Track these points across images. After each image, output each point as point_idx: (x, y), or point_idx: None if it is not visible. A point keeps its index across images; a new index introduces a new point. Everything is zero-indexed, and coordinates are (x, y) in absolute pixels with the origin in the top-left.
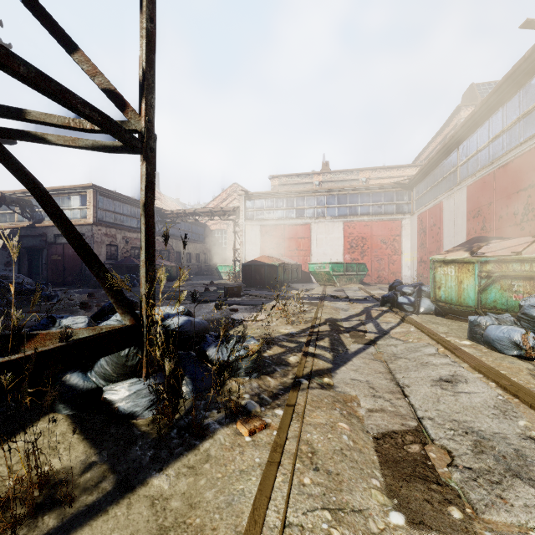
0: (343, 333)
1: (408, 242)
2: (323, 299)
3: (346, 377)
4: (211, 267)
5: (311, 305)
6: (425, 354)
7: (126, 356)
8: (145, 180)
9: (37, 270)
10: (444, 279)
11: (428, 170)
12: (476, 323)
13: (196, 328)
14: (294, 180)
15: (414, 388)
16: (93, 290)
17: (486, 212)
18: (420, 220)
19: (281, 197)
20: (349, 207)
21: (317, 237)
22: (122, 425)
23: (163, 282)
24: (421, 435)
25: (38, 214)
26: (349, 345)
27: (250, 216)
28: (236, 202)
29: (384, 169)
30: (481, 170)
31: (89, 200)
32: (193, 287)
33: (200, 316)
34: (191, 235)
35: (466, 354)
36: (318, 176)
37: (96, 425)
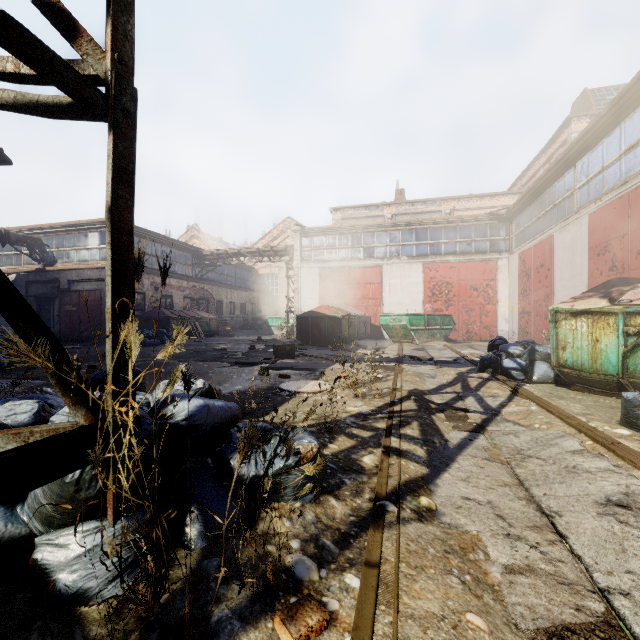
0: (435, 414)
1: (505, 289)
2: (400, 362)
3: (454, 493)
4: (260, 319)
5: (386, 370)
6: (566, 451)
7: (76, 482)
8: (111, 164)
9: (48, 323)
10: (571, 337)
11: (532, 197)
12: (636, 402)
13: (217, 417)
14: (361, 213)
15: (570, 518)
16: None
17: (618, 248)
18: (522, 260)
19: (345, 233)
20: (430, 245)
21: (390, 283)
22: (57, 620)
23: (134, 351)
24: (623, 639)
25: (49, 255)
26: (447, 433)
27: (307, 256)
28: (290, 241)
29: (474, 198)
30: (609, 193)
31: None
32: (236, 344)
33: (239, 385)
34: (235, 280)
35: (635, 454)
36: (391, 208)
37: (7, 622)
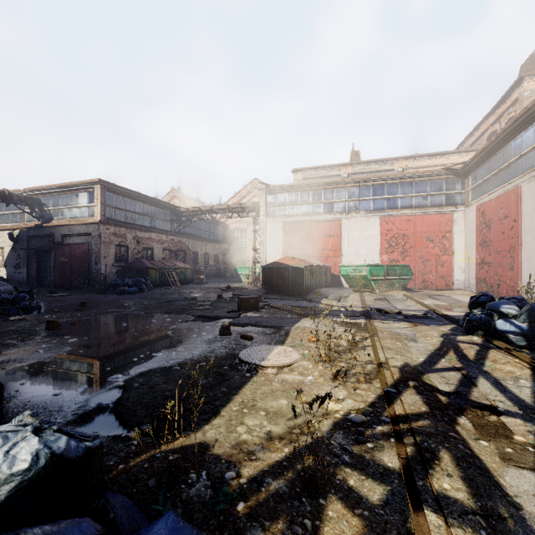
0: (457, 420)
1: (461, 240)
2: (369, 317)
3: None
4: (230, 268)
5: (358, 330)
6: None
7: None
8: None
9: (45, 272)
10: None
11: (493, 150)
12: None
13: None
14: (320, 173)
15: None
16: (95, 296)
17: None
18: (481, 212)
19: (306, 190)
20: (386, 199)
21: (348, 235)
22: None
23: None
24: None
25: (46, 213)
26: (501, 476)
27: (271, 212)
28: (257, 199)
29: (425, 157)
30: None
31: (96, 196)
32: (206, 292)
33: (195, 349)
34: (209, 234)
35: None
36: (347, 168)
37: None
